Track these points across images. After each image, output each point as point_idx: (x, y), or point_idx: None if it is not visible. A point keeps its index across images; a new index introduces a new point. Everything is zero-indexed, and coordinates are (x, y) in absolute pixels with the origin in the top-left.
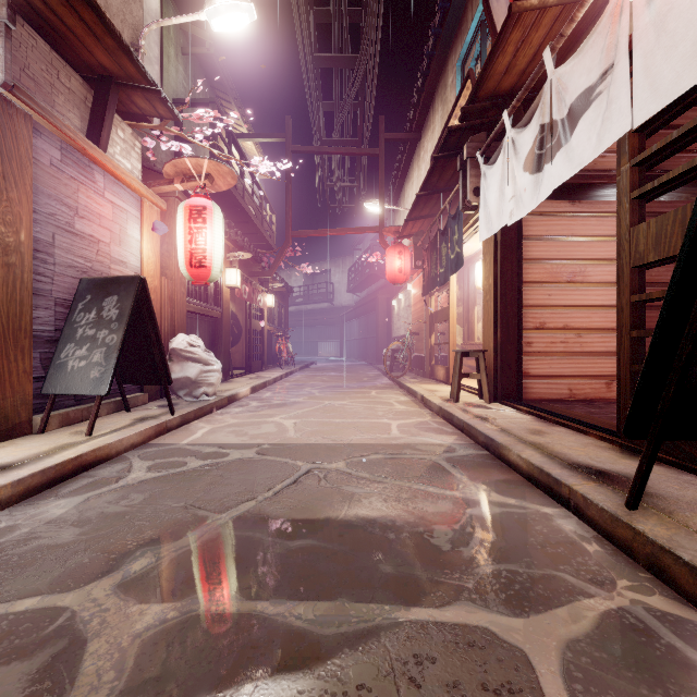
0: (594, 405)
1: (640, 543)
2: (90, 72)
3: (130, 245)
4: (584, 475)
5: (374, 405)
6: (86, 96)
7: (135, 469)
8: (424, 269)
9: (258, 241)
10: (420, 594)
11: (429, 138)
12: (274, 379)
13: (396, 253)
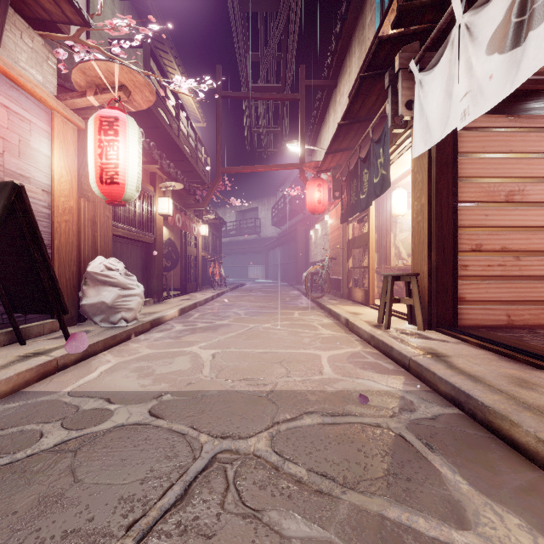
0: (540, 334)
1: None
2: None
3: (34, 159)
4: None
5: (298, 329)
6: None
7: None
8: (342, 198)
9: (194, 179)
10: None
11: (346, 82)
12: (206, 300)
13: (316, 185)
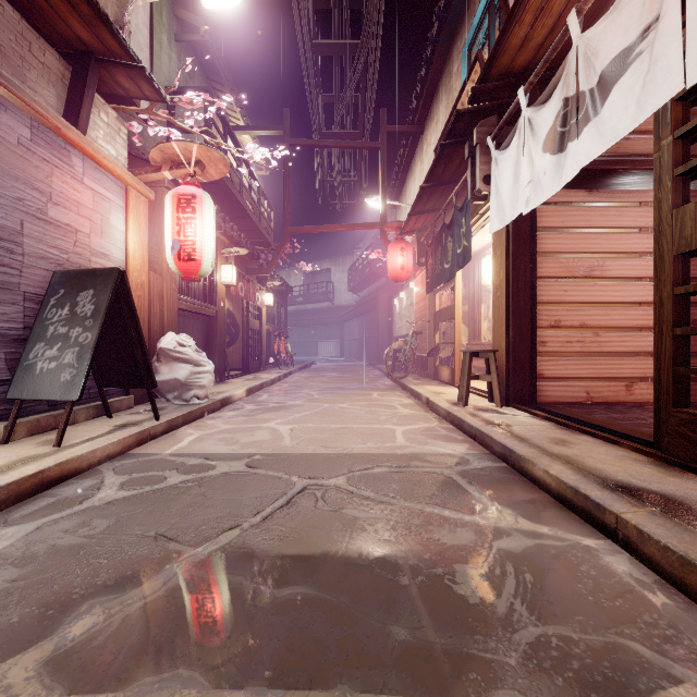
0: (614, 410)
1: None
2: (68, 47)
3: (113, 237)
4: (631, 499)
5: (376, 409)
6: (63, 73)
7: (106, 486)
8: (427, 266)
9: (256, 238)
10: (448, 677)
11: (433, 130)
12: (272, 380)
13: (399, 249)
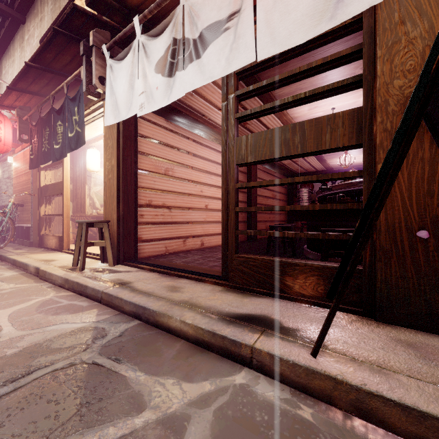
0: (181, 256)
1: (343, 391)
2: None
3: None
4: (247, 327)
5: None
6: None
7: None
8: (32, 143)
9: None
10: None
11: (36, 25)
12: None
13: None
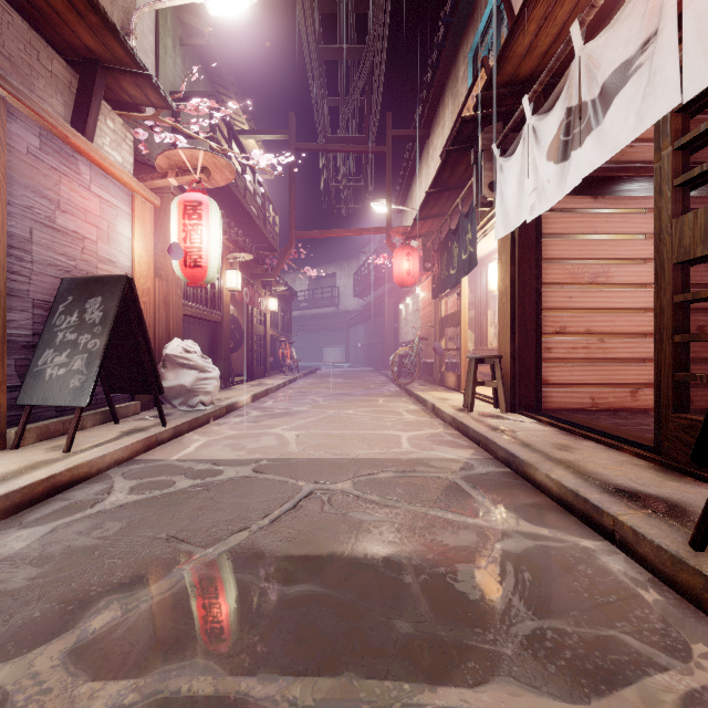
0: (619, 416)
1: None
2: (75, 55)
3: (119, 243)
4: (628, 501)
5: (381, 415)
6: (71, 81)
7: (116, 491)
8: (433, 271)
9: (261, 243)
10: (448, 665)
11: (439, 135)
12: (277, 386)
13: (405, 254)
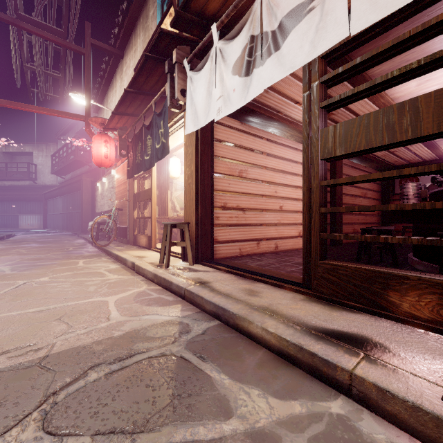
0: (255, 259)
1: None
2: None
3: None
4: (342, 347)
5: (83, 278)
6: None
7: None
8: (129, 157)
9: None
10: None
11: (132, 57)
12: None
13: (103, 141)
